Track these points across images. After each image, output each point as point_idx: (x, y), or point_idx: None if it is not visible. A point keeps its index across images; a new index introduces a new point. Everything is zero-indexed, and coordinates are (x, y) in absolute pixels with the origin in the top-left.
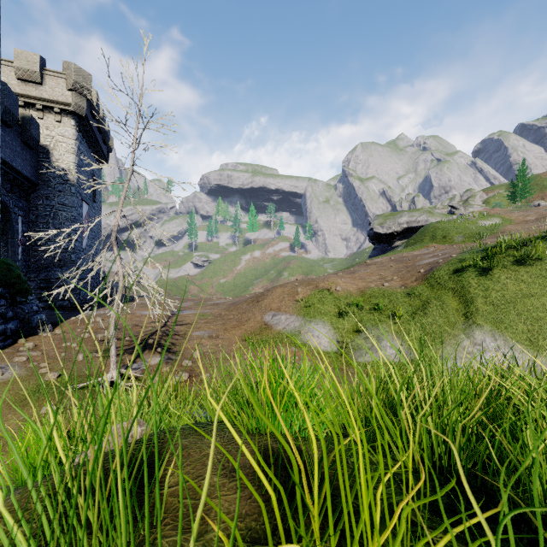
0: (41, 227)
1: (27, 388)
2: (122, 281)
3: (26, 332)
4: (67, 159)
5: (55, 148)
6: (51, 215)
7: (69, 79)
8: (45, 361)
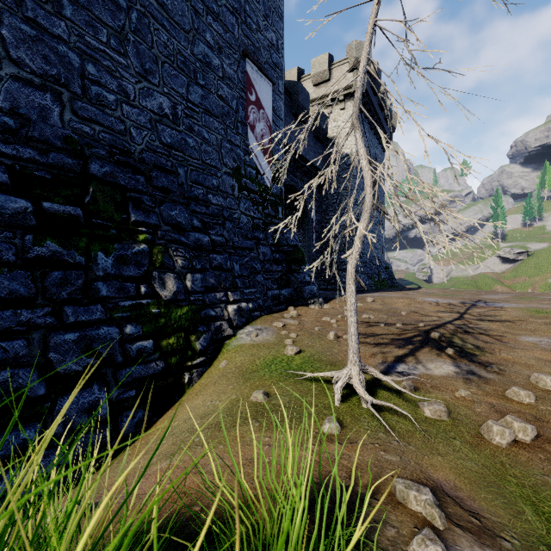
0: (330, 215)
1: (264, 358)
2: (369, 195)
3: (298, 302)
4: (350, 143)
5: (340, 136)
6: (337, 202)
7: (351, 59)
8: (296, 332)
